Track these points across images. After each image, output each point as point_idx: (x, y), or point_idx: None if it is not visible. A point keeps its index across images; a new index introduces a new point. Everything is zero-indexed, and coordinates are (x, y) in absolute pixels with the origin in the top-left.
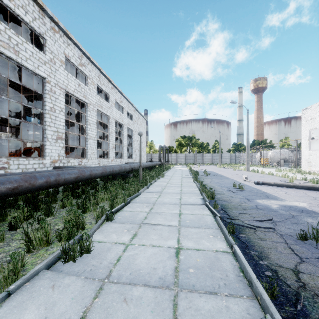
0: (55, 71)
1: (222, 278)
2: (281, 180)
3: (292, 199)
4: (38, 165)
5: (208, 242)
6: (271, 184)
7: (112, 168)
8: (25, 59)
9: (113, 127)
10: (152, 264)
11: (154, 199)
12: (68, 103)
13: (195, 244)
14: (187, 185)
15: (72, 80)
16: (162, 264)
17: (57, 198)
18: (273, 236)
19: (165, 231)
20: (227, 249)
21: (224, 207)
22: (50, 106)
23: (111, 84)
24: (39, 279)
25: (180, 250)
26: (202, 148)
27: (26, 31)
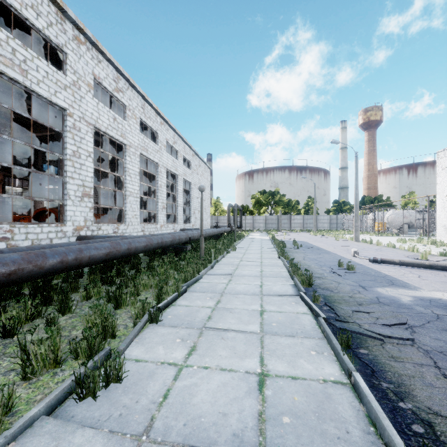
0: (80, 98)
1: (340, 438)
2: (408, 256)
3: (431, 286)
4: (55, 234)
5: (309, 363)
6: (396, 262)
7: (161, 239)
8: (37, 81)
9: (164, 178)
10: (221, 406)
11: (222, 286)
12: (100, 146)
13: (288, 368)
14: (269, 263)
15: (104, 112)
16: (237, 407)
17: (80, 283)
18: (414, 353)
19: (240, 342)
20: (341, 378)
21: (328, 299)
22: (72, 149)
23: (161, 118)
24: (32, 435)
25: (265, 378)
26: (289, 208)
27: (40, 43)
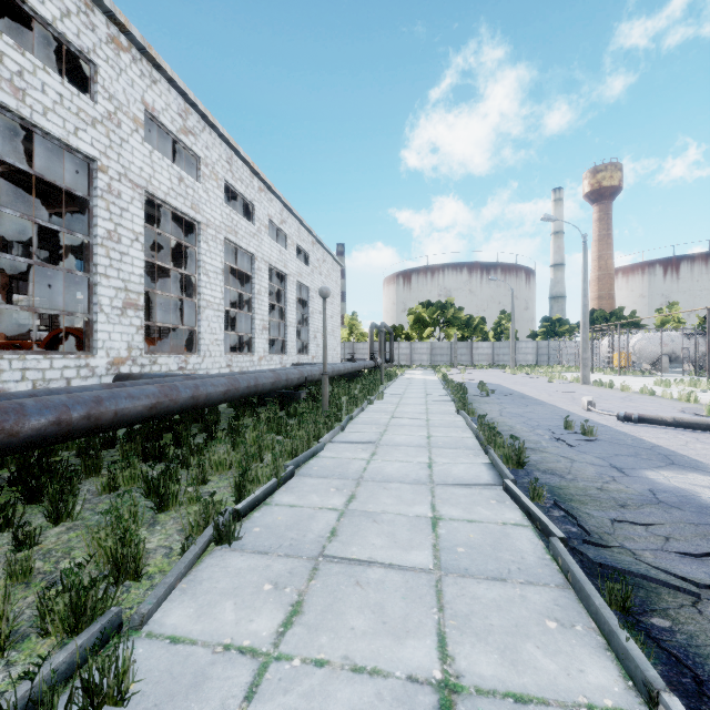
0: (120, 142)
1: None
2: (683, 410)
3: None
4: (76, 372)
5: (547, 655)
6: (666, 421)
7: (254, 379)
8: (42, 109)
9: (264, 280)
10: None
11: (358, 465)
12: (164, 229)
13: (503, 668)
14: (441, 421)
15: (163, 167)
16: None
17: (108, 457)
18: None
19: (393, 593)
20: (630, 703)
21: (558, 494)
22: (106, 228)
23: (260, 181)
24: None
25: (453, 698)
26: (470, 330)
27: (54, 50)
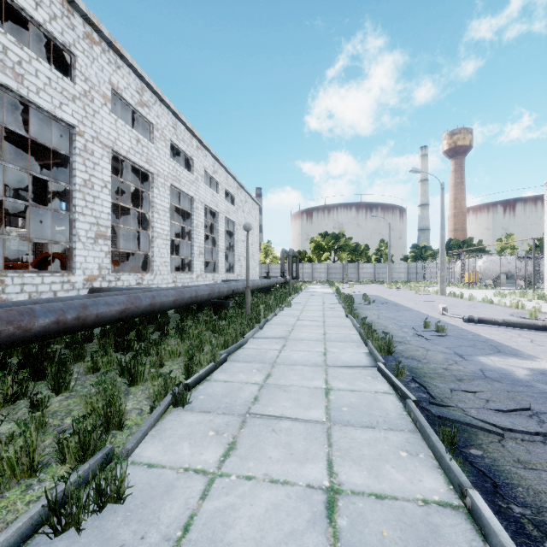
0: (93, 113)
1: None
2: (512, 314)
3: None
4: (61, 286)
5: (399, 472)
6: (498, 322)
7: (195, 292)
8: (36, 89)
9: (201, 217)
10: None
11: (273, 354)
12: (123, 177)
13: (370, 479)
14: (334, 322)
15: (125, 131)
16: None
17: (88, 349)
18: None
19: (298, 436)
20: (450, 498)
21: (415, 373)
22: (83, 178)
23: (197, 141)
24: None
25: (336, 497)
26: (357, 254)
27: (42, 43)
